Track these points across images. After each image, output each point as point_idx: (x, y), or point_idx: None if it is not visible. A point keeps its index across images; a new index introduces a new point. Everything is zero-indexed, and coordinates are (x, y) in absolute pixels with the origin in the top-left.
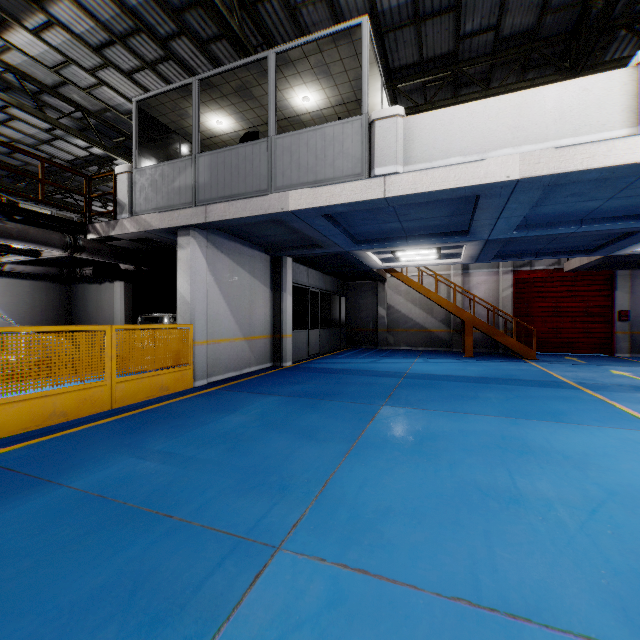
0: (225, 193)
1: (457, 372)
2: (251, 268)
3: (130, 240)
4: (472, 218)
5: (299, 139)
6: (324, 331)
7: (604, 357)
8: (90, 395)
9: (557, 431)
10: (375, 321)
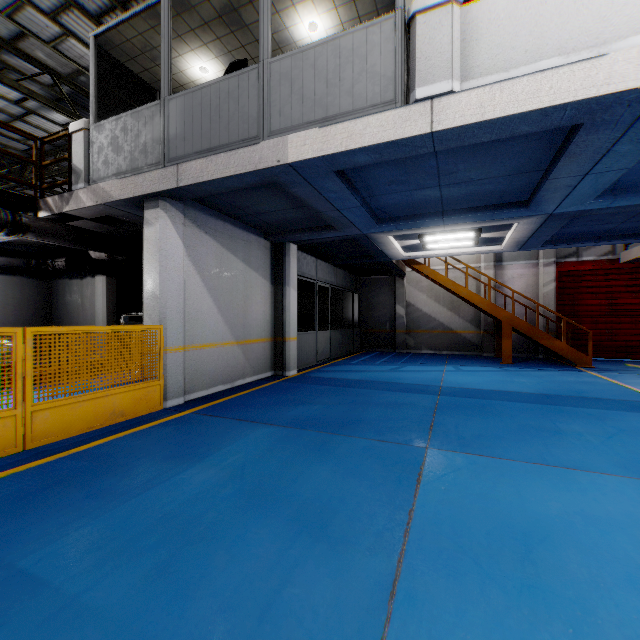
0: (202, 146)
1: (505, 386)
2: (246, 255)
3: (97, 221)
4: (546, 176)
5: (302, 60)
6: (335, 332)
7: None
8: None
9: None
10: (392, 321)
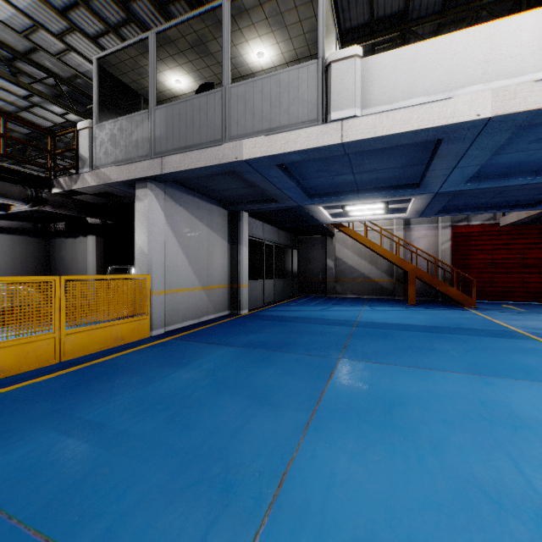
0: (180, 144)
1: (405, 320)
2: (209, 221)
3: (95, 195)
4: (427, 168)
5: (253, 87)
6: (278, 281)
7: (538, 305)
8: (35, 349)
9: (539, 394)
10: (324, 272)
